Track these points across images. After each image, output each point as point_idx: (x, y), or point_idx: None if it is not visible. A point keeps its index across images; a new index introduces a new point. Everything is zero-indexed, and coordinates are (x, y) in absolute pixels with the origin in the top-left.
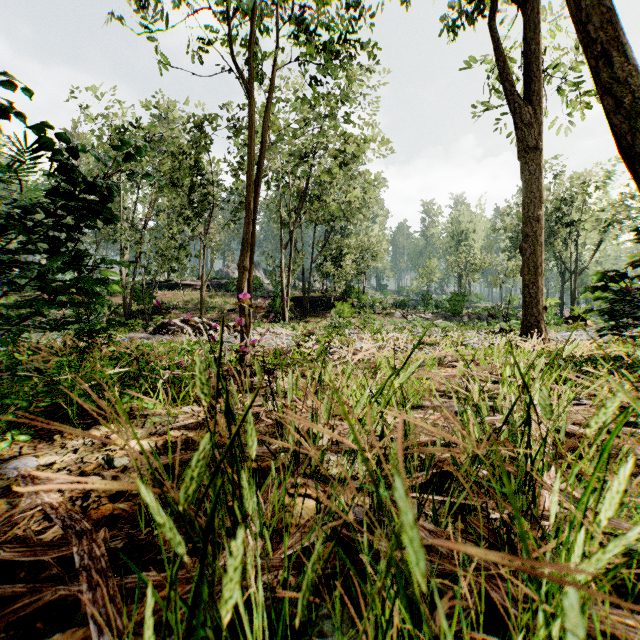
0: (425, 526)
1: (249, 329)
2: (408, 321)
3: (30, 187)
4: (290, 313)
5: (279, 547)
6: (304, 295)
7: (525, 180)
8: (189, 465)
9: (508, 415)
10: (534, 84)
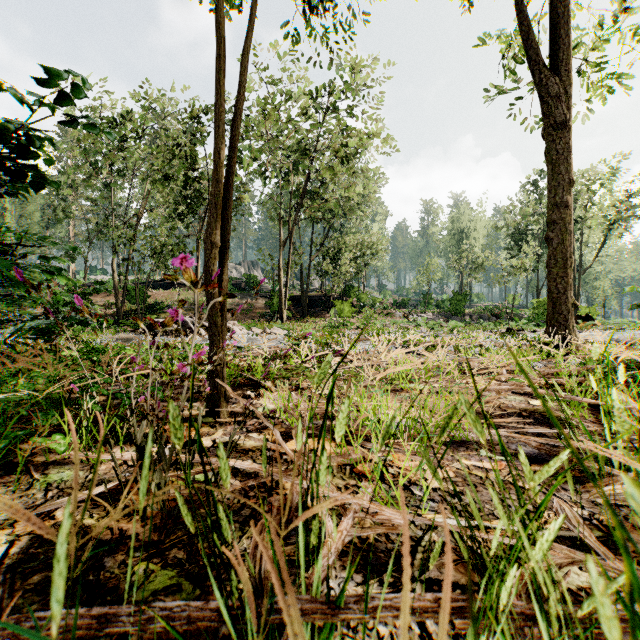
0: None
1: (223, 330)
2: (409, 321)
3: None
4: (288, 313)
5: None
6: (302, 294)
7: (551, 160)
8: None
9: None
10: (562, 51)
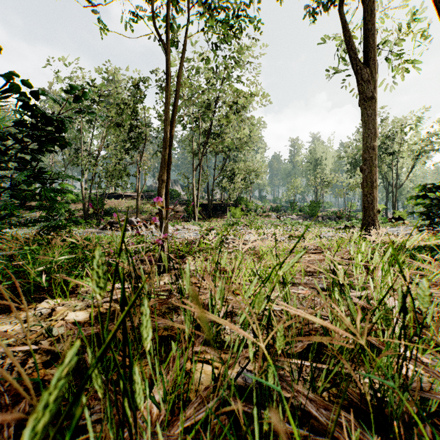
0: (305, 394)
1: (166, 226)
2: (280, 220)
3: (2, 120)
4: (199, 215)
5: (179, 417)
6: (208, 202)
7: (364, 120)
8: (52, 384)
9: (380, 301)
10: (371, 53)
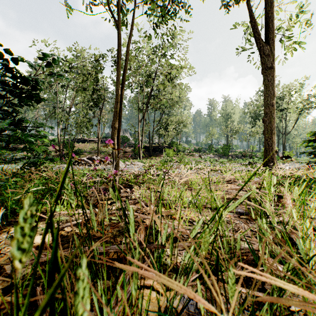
0: None
1: (118, 163)
2: (202, 158)
3: None
4: (143, 154)
5: None
6: (150, 145)
7: (265, 84)
8: None
9: None
10: (270, 34)
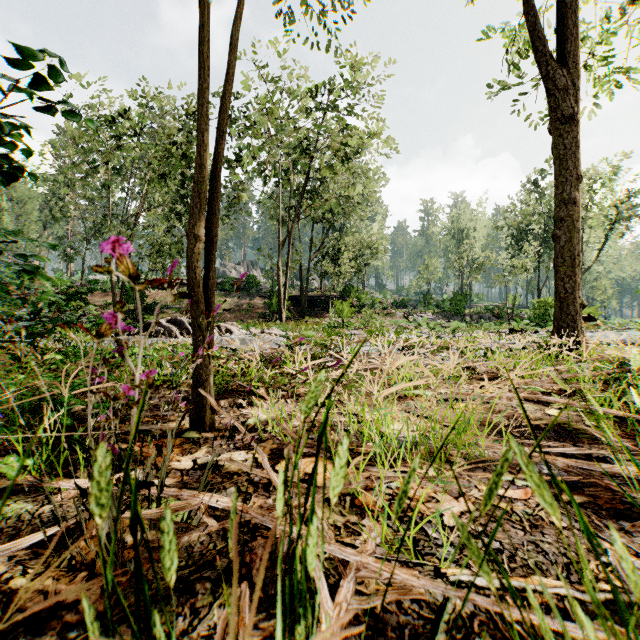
0: None
1: (210, 333)
2: (409, 321)
3: None
4: (287, 313)
5: None
6: (302, 294)
7: (559, 155)
8: None
9: None
10: (569, 42)
